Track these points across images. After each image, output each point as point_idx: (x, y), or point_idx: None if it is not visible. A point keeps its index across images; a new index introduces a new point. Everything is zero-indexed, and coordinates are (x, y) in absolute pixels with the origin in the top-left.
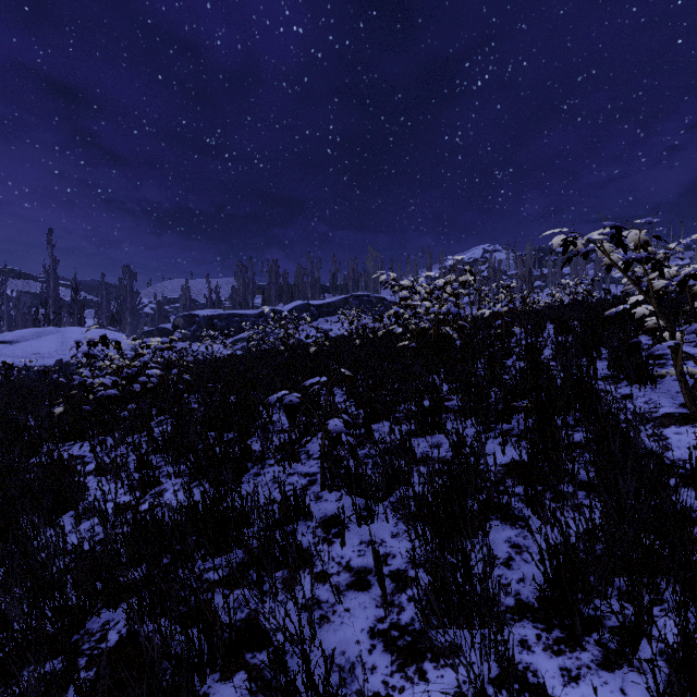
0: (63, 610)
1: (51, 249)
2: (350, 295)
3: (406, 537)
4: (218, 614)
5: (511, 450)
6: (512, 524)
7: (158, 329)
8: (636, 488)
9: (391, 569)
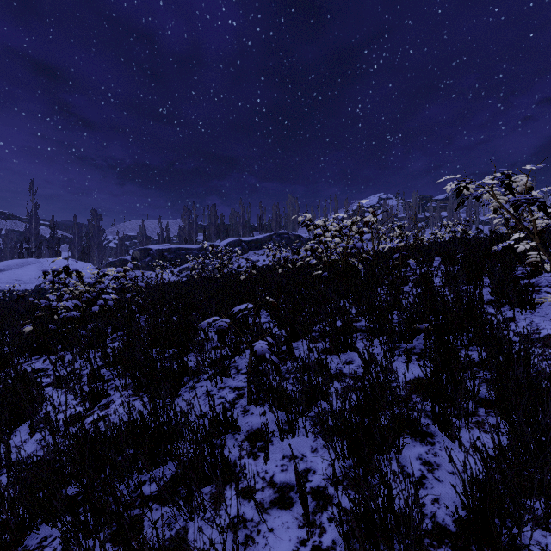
0: (6, 524)
1: (33, 196)
2: (273, 233)
3: (325, 452)
4: (145, 539)
5: (414, 367)
6: (421, 440)
7: (119, 260)
8: (544, 413)
9: (312, 485)
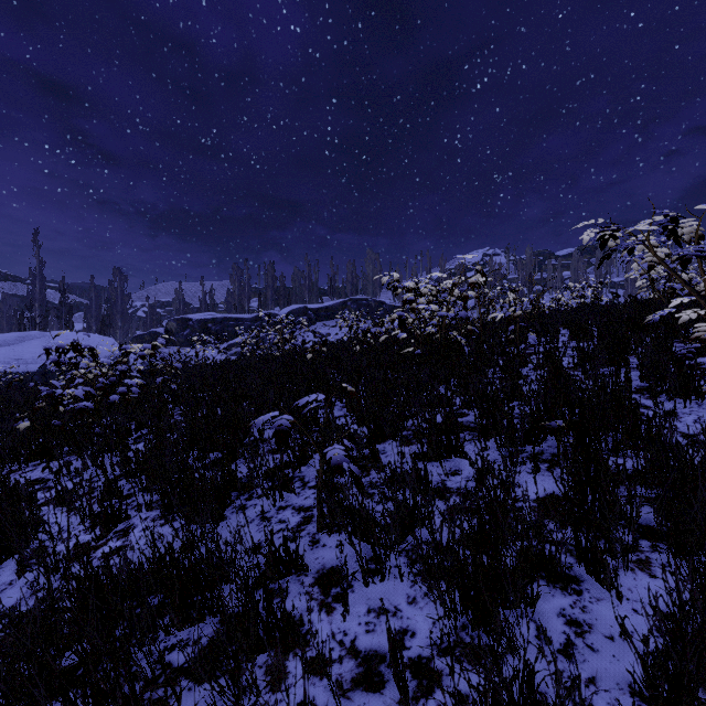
0: None
1: (37, 250)
2: (348, 299)
3: (427, 604)
4: None
5: (544, 480)
6: (563, 587)
7: (150, 333)
8: None
9: (410, 655)
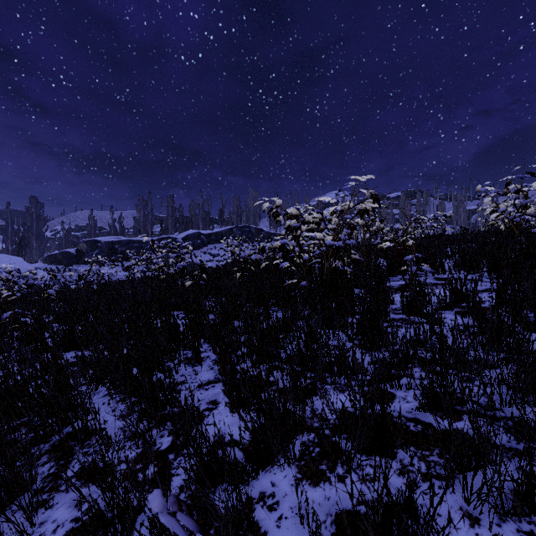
0: None
1: None
2: (234, 226)
3: None
4: None
5: None
6: None
7: (62, 253)
8: None
9: None
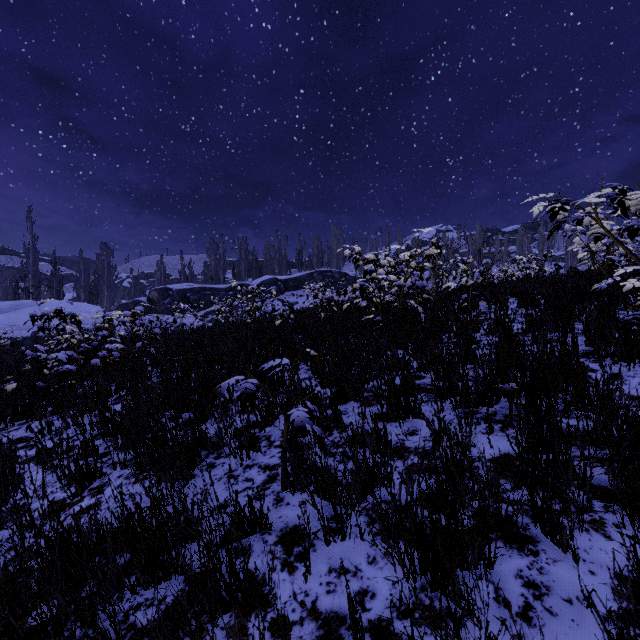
0: None
1: (31, 226)
2: (314, 271)
3: (387, 564)
4: None
5: (498, 440)
6: (519, 548)
7: (133, 302)
8: None
9: (370, 617)
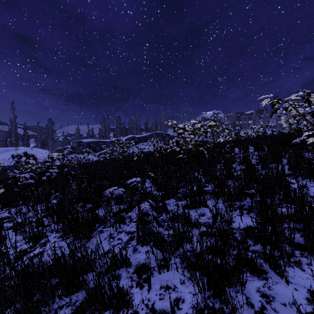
0: None
1: (13, 111)
2: (153, 133)
3: (190, 284)
4: None
5: (245, 218)
6: (258, 276)
7: (64, 148)
8: None
9: (182, 313)
